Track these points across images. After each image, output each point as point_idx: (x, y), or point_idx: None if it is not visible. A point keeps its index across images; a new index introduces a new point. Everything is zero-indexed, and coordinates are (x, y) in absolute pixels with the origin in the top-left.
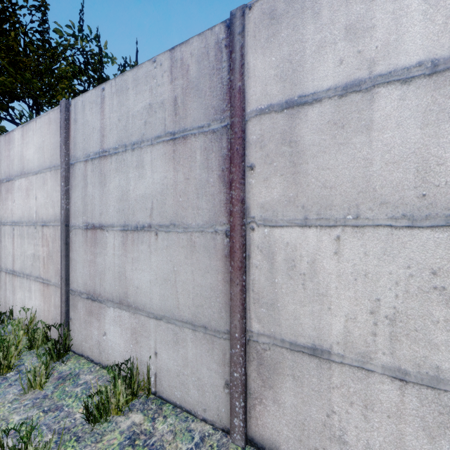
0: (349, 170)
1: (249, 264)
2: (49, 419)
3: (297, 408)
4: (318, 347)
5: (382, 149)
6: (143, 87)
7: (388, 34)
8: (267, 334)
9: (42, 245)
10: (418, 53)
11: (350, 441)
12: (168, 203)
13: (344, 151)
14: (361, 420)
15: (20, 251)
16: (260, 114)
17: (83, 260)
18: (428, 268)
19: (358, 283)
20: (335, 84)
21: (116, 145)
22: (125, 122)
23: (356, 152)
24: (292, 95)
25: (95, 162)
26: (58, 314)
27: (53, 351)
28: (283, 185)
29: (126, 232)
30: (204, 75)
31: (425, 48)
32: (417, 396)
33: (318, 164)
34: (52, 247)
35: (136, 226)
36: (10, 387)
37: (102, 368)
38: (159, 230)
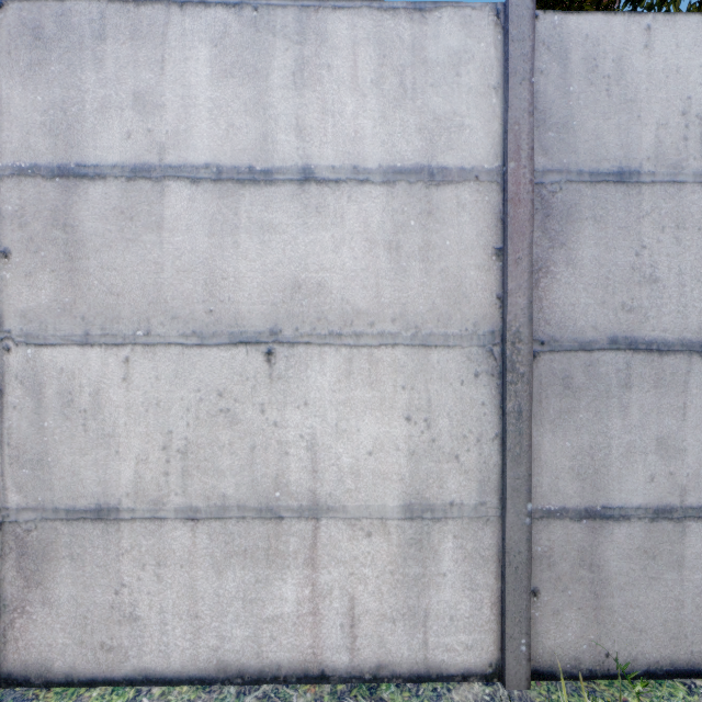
0: (140, 274)
1: (3, 404)
2: None
3: (78, 598)
4: (105, 506)
5: (174, 254)
6: None
7: (178, 121)
8: (33, 506)
9: None
10: (205, 153)
11: (143, 614)
12: None
13: (134, 250)
14: (155, 583)
15: None
16: (19, 175)
17: None
18: (216, 390)
19: (150, 414)
20: (122, 161)
21: None
22: None
23: (147, 254)
24: (67, 160)
25: None
26: None
27: None
28: (56, 285)
29: None
30: None
31: (212, 151)
32: (207, 532)
33: (103, 261)
34: None
35: None
36: None
37: None
38: None
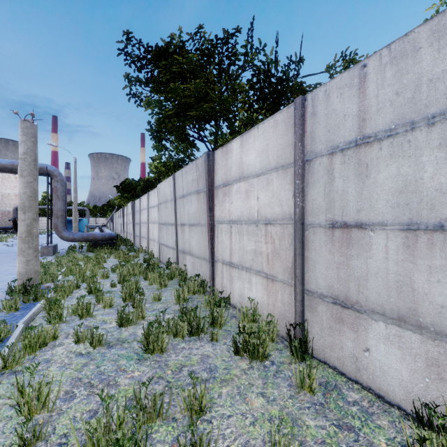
0: None
1: None
2: (350, 440)
3: None
4: None
5: None
6: None
7: None
8: None
9: (265, 242)
10: None
11: None
12: None
13: None
14: None
15: (239, 246)
16: None
17: (326, 261)
18: None
19: None
20: None
21: (390, 126)
22: (411, 93)
23: None
24: None
25: (349, 153)
26: (286, 311)
27: (298, 351)
28: None
29: (413, 232)
30: None
31: None
32: None
33: None
34: (279, 245)
35: (438, 224)
36: (277, 378)
37: (361, 387)
38: None
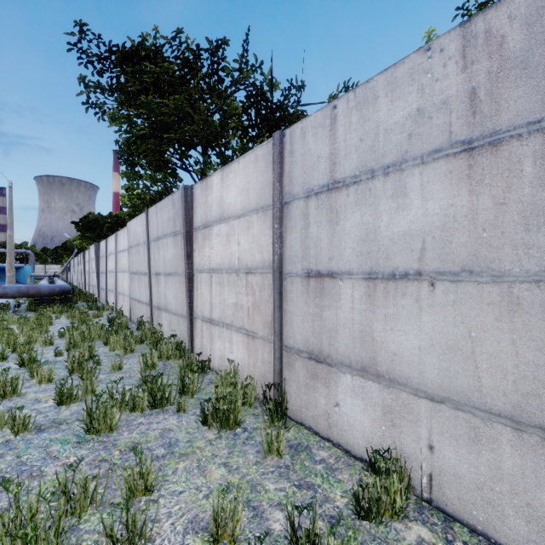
0: None
1: None
2: (307, 498)
3: None
4: None
5: None
6: (406, 89)
7: None
8: None
9: (246, 293)
10: None
11: None
12: (456, 241)
13: None
14: None
15: (219, 299)
16: None
17: (303, 313)
18: None
19: None
20: None
21: (356, 173)
22: (372, 141)
23: None
24: None
25: (322, 197)
26: (266, 371)
27: (273, 414)
28: None
29: (373, 281)
30: (542, 41)
31: None
32: None
33: None
34: (259, 297)
35: (391, 273)
36: (245, 445)
37: (332, 445)
38: (438, 280)
